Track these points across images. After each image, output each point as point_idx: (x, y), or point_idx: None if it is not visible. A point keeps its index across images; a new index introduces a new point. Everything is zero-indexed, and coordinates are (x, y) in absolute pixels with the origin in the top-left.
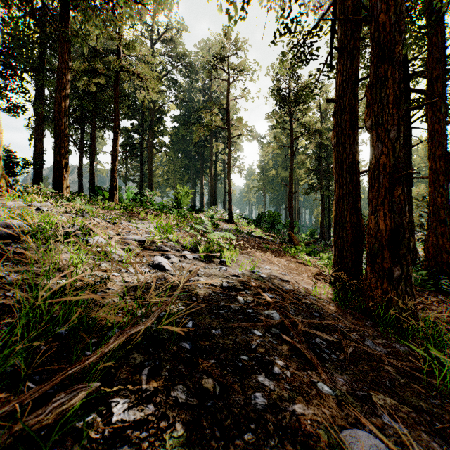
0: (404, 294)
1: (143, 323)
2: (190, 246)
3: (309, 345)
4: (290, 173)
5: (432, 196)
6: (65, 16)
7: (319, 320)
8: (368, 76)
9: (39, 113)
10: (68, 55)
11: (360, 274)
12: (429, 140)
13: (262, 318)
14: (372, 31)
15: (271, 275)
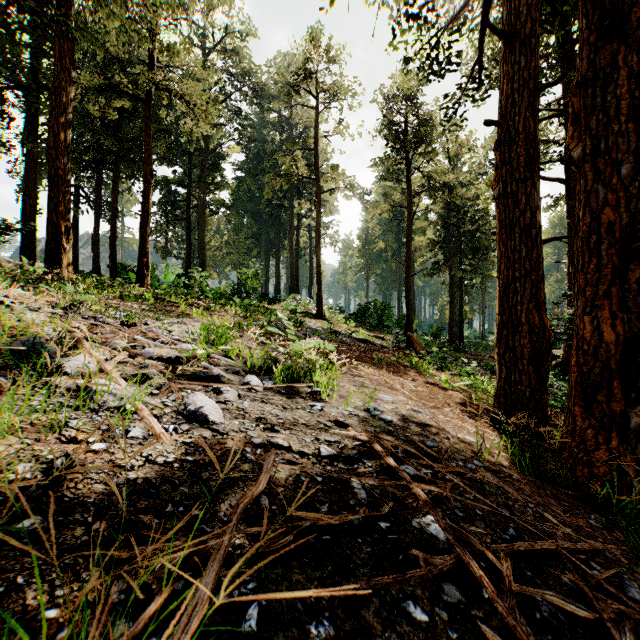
0: None
1: None
2: (258, 365)
3: (538, 636)
4: (408, 246)
5: None
6: None
7: (527, 542)
8: (558, 80)
9: (30, 152)
10: (71, 61)
11: (544, 411)
12: None
13: (417, 555)
14: None
15: (398, 414)
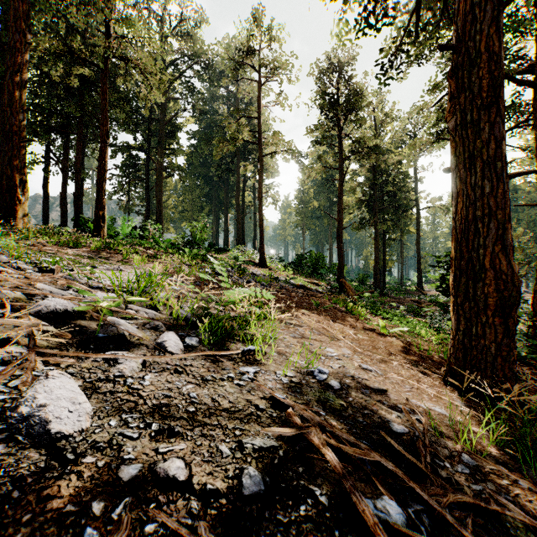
0: None
1: None
2: (183, 317)
3: None
4: (339, 202)
5: None
6: None
7: None
8: None
9: None
10: (26, 24)
11: (513, 370)
12: None
13: None
14: None
15: (347, 377)
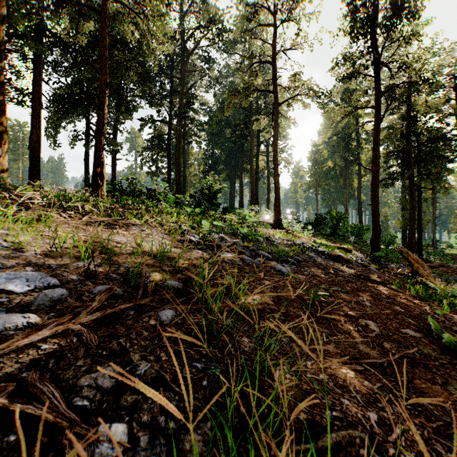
0: None
1: None
2: None
3: None
4: (374, 149)
5: None
6: None
7: None
8: None
9: (35, 93)
10: None
11: None
12: None
13: None
14: None
15: None
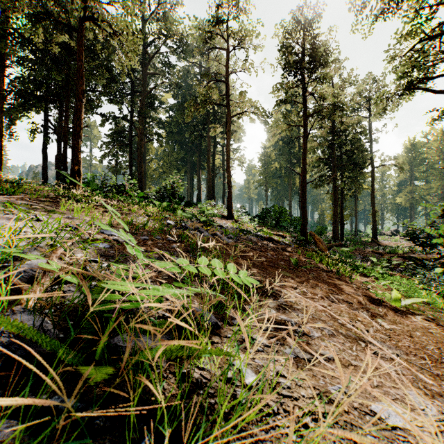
0: None
1: None
2: None
3: None
4: (303, 159)
5: None
6: None
7: None
8: None
9: None
10: None
11: None
12: None
13: None
14: None
15: None
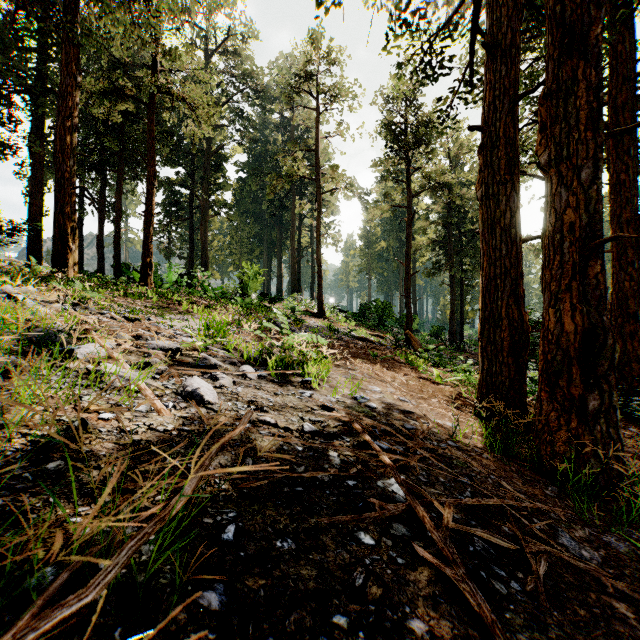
0: (605, 438)
1: (75, 595)
2: (254, 356)
3: (466, 560)
4: (407, 245)
5: (616, 279)
6: (72, 7)
7: (475, 499)
8: (535, 89)
9: (36, 155)
10: (76, 66)
11: (523, 400)
12: (612, 197)
13: (374, 502)
14: (550, 5)
15: (384, 403)
